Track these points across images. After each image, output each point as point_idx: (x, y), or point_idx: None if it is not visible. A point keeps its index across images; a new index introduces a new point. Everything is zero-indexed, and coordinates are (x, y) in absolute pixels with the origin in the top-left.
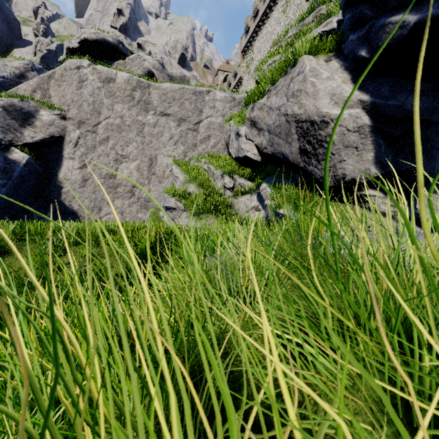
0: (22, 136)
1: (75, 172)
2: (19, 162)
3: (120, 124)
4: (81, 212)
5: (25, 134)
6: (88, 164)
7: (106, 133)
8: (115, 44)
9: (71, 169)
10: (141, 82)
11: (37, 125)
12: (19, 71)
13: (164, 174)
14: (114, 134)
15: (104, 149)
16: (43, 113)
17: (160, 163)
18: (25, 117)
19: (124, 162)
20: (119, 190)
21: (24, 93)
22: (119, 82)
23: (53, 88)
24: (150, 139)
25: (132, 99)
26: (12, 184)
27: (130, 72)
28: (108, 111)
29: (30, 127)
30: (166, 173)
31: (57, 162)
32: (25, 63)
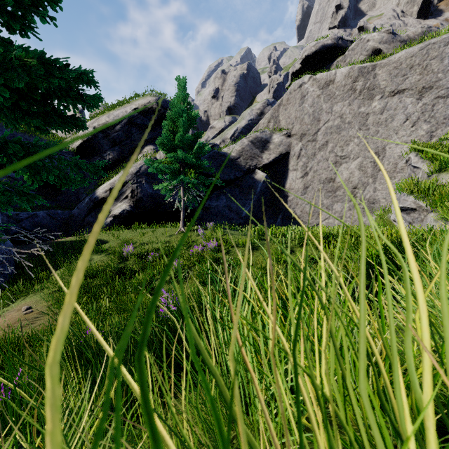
0: (262, 160)
1: (297, 181)
2: (260, 180)
3: (339, 124)
4: (302, 217)
5: (263, 157)
6: (309, 172)
7: (325, 138)
8: (334, 43)
9: (295, 179)
10: (364, 68)
11: (271, 148)
12: (260, 111)
13: (395, 167)
14: (332, 137)
15: (323, 154)
16: (275, 137)
17: (389, 155)
18: (263, 144)
19: (343, 163)
20: (338, 193)
21: (263, 126)
22: (338, 81)
23: (281, 113)
24: (375, 129)
25: (352, 93)
26: (256, 198)
27: (350, 63)
28: (326, 115)
29: (266, 151)
30: (399, 166)
31: (284, 175)
32: (263, 102)
